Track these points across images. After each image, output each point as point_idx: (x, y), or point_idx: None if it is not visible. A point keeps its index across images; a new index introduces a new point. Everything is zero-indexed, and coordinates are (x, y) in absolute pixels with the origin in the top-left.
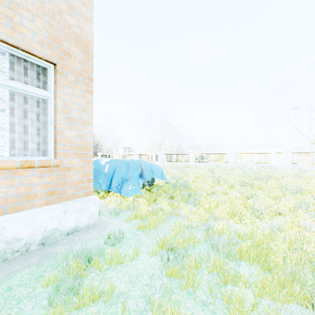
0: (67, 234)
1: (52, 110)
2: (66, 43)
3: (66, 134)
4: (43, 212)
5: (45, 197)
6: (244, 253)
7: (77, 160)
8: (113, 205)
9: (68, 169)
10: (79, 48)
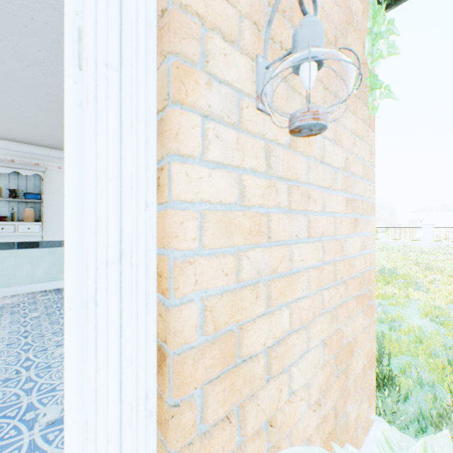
0: None
1: None
2: None
3: None
4: None
5: None
6: None
7: None
8: None
9: None
10: None
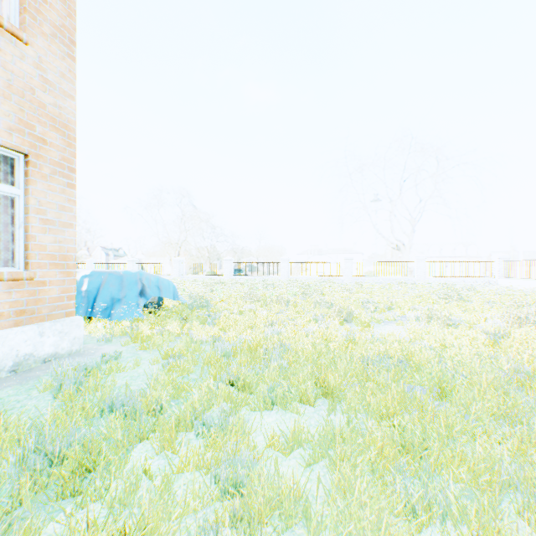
0: (44, 361)
1: (23, 210)
2: (40, 127)
3: (41, 240)
4: (15, 333)
5: (13, 317)
6: (240, 351)
7: (54, 272)
8: (102, 332)
9: (43, 283)
10: (58, 132)
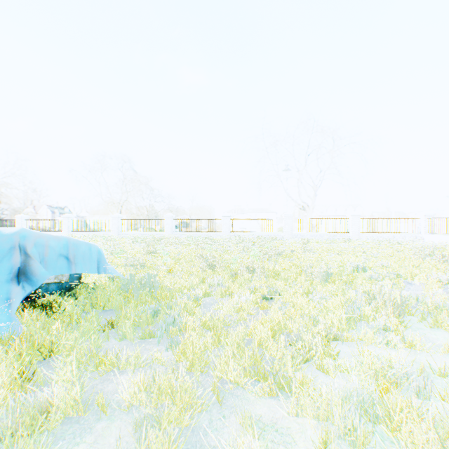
0: None
1: None
2: None
3: None
4: None
5: None
6: None
7: None
8: None
9: None
10: None
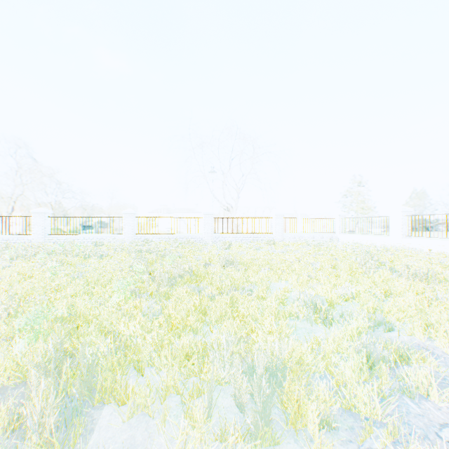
0: None
1: None
2: None
3: None
4: None
5: None
6: None
7: None
8: None
9: None
10: None
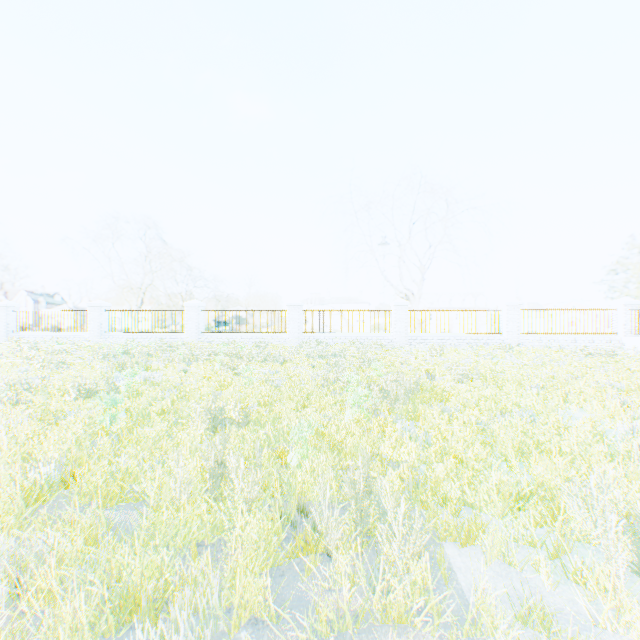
0: None
1: None
2: None
3: None
4: None
5: None
6: None
7: None
8: None
9: None
10: None
